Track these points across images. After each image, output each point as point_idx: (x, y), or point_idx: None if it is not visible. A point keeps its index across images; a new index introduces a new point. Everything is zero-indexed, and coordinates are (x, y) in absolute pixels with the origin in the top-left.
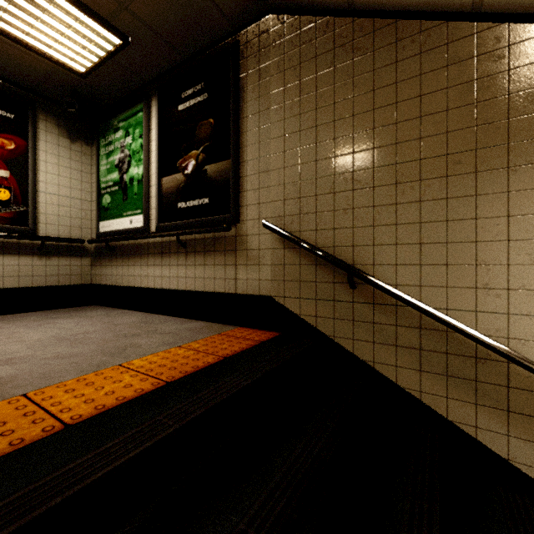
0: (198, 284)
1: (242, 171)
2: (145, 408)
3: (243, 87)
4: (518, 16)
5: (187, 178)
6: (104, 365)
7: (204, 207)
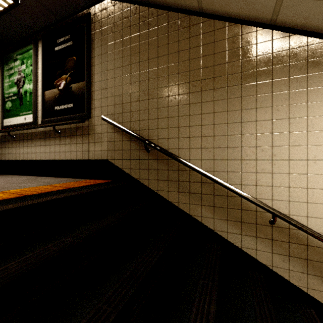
0: (67, 155)
1: (92, 88)
2: (4, 202)
3: (92, 39)
4: (218, 16)
5: (60, 92)
6: None
7: (70, 109)
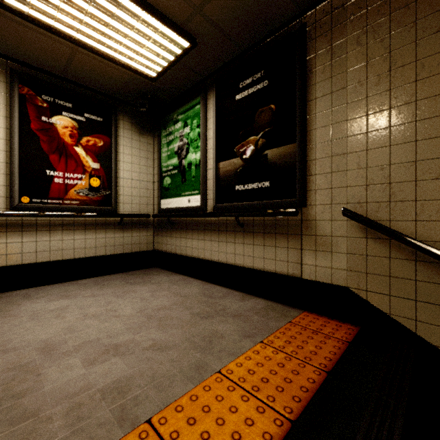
0: (257, 263)
1: (309, 154)
2: None
3: (310, 69)
4: None
5: (245, 163)
6: (203, 368)
7: (263, 190)
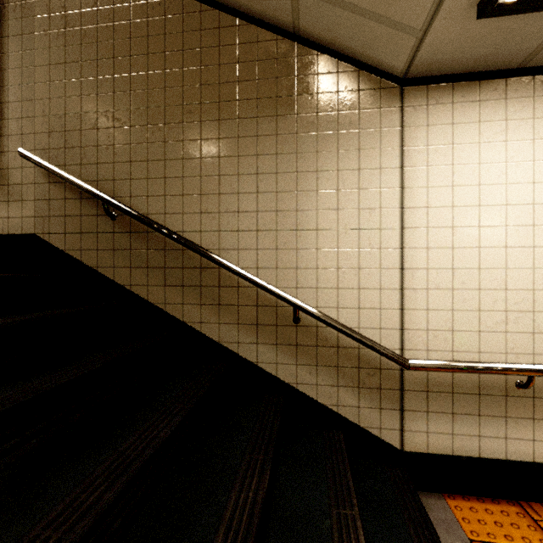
0: None
1: (2, 96)
2: None
3: (3, 2)
4: (225, 7)
5: None
6: None
7: None
